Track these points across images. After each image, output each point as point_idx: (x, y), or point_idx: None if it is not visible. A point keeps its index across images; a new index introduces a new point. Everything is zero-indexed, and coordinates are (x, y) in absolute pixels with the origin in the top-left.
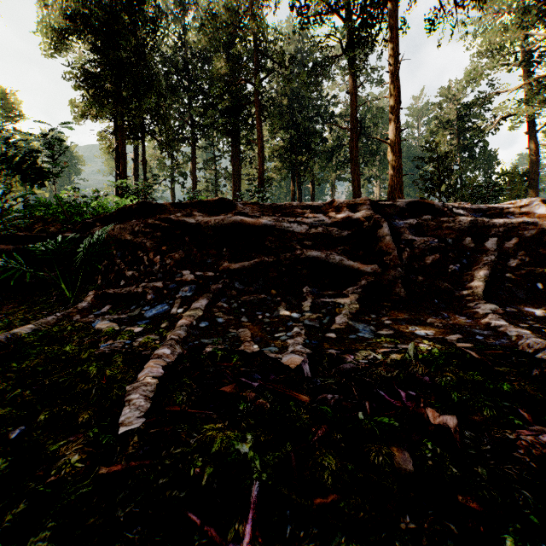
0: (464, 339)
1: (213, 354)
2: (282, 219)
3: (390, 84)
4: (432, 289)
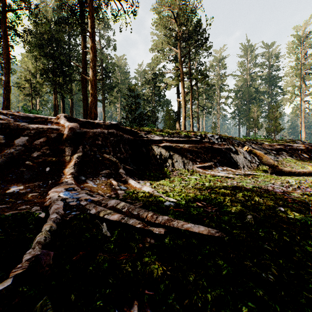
0: None
1: None
2: None
3: (90, 44)
4: None
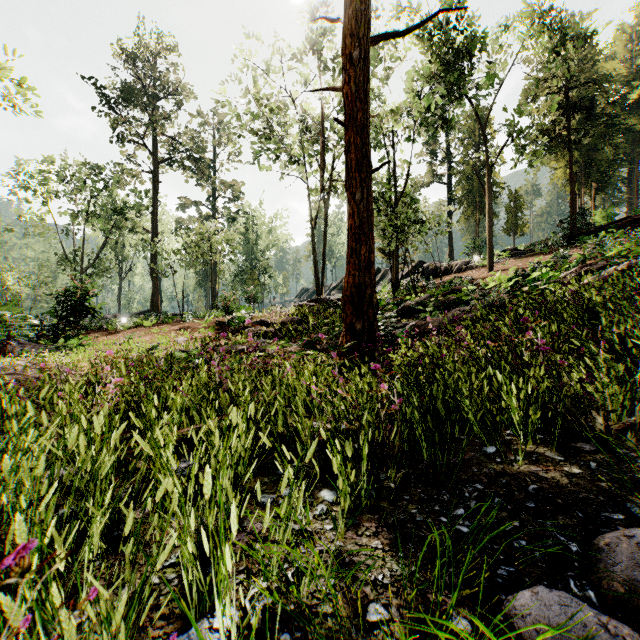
0: None
1: None
2: None
3: None
4: None
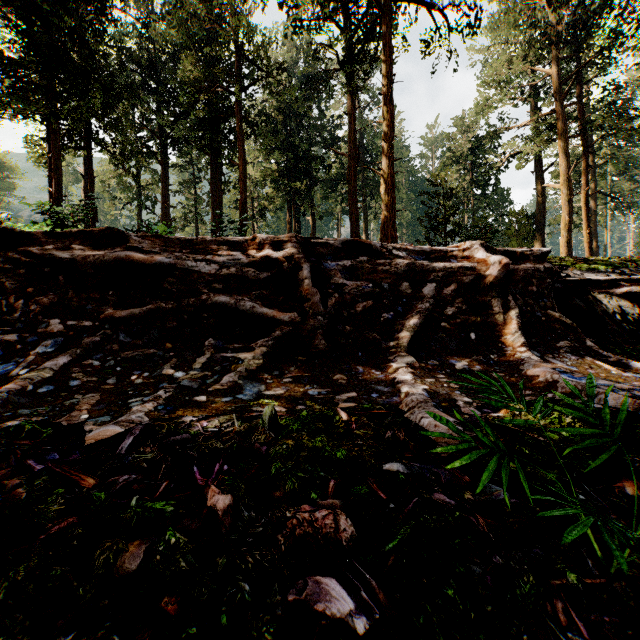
0: (355, 398)
1: (23, 429)
2: (187, 257)
3: (383, 108)
4: (360, 340)
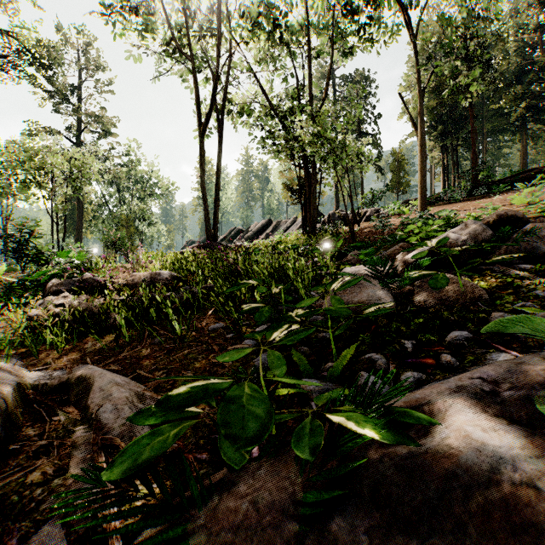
0: None
1: None
2: None
3: None
4: None
